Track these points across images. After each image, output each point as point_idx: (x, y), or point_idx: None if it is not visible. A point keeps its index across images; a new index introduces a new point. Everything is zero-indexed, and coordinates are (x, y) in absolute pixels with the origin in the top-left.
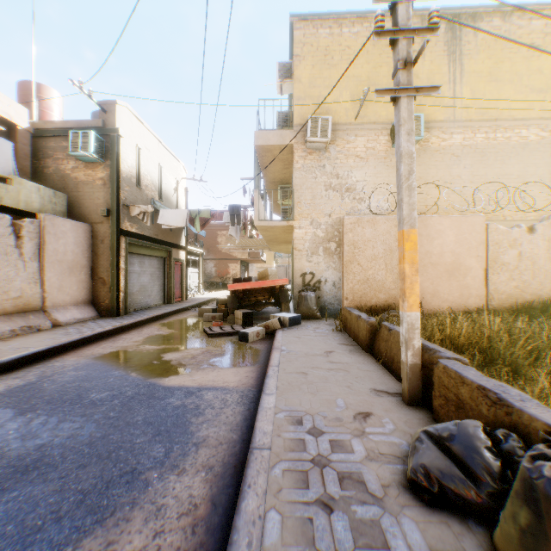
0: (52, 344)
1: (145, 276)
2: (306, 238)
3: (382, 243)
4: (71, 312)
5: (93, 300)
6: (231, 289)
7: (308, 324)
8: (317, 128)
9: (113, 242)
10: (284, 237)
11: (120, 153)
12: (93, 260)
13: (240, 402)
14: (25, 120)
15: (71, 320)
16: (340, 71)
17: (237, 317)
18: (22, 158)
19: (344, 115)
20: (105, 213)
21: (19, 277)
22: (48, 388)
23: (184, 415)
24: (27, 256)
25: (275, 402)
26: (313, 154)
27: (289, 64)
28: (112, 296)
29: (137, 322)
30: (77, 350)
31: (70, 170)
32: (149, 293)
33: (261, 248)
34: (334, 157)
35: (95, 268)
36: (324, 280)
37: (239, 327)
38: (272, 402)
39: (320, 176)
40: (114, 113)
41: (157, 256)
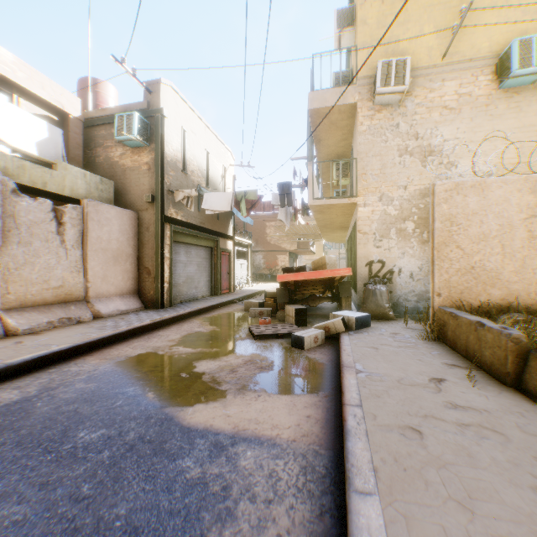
0: (77, 342)
1: (192, 267)
2: (373, 218)
3: (495, 216)
4: (114, 303)
5: (138, 291)
6: (280, 281)
7: (380, 326)
8: (390, 75)
9: (157, 229)
10: (341, 221)
11: (165, 135)
12: (138, 249)
13: (302, 487)
14: (76, 110)
15: (113, 312)
16: (420, 0)
17: (287, 313)
18: (74, 147)
19: (426, 57)
20: (149, 198)
21: (60, 266)
22: (37, 411)
23: (199, 513)
24: (69, 244)
25: (384, 528)
26: (383, 112)
27: (350, 9)
28: (156, 287)
29: (178, 316)
30: (104, 349)
31: (117, 157)
32: (195, 284)
33: (312, 237)
34: (411, 113)
35: (141, 257)
36: (397, 270)
37: (291, 327)
38: (378, 527)
39: (392, 138)
40: (157, 93)
41: (204, 245)
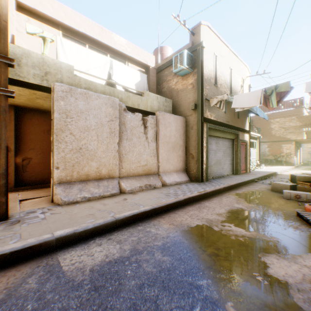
0: (154, 205)
1: (219, 153)
2: None
3: None
4: (172, 176)
5: (186, 169)
6: None
7: None
8: None
9: (198, 127)
10: None
11: (203, 61)
12: (186, 141)
13: None
14: (153, 63)
15: (172, 182)
16: None
17: None
18: (151, 85)
19: None
20: (193, 107)
21: (145, 152)
22: (125, 284)
23: None
24: (149, 139)
25: None
26: None
27: None
28: (197, 167)
29: (216, 190)
30: (170, 213)
31: (173, 85)
32: (222, 165)
33: None
34: None
35: (187, 147)
36: None
37: None
38: None
39: None
40: (198, 32)
41: (228, 138)
